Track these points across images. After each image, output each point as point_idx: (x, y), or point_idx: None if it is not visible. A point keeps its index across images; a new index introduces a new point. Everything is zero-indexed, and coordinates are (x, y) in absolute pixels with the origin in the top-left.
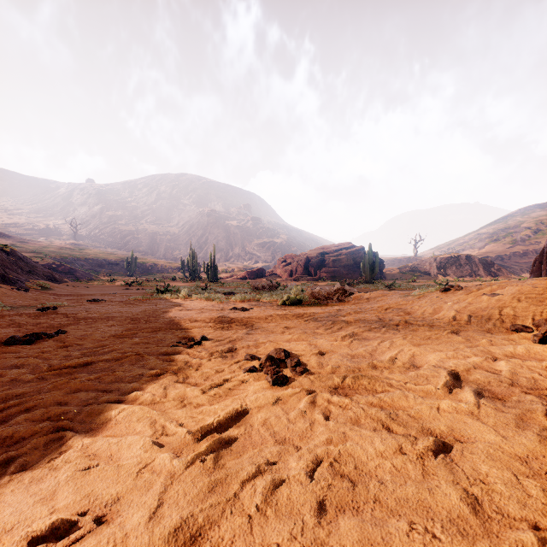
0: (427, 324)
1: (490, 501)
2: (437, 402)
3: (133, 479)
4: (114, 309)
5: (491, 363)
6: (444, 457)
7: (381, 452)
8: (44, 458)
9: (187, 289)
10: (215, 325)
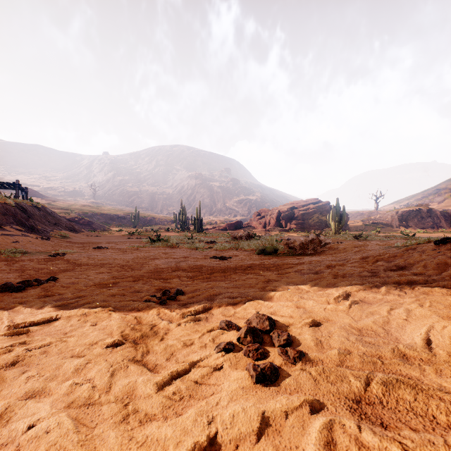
0: (440, 284)
1: None
2: None
3: None
4: (110, 256)
5: None
6: None
7: None
8: None
9: (176, 238)
10: (194, 275)
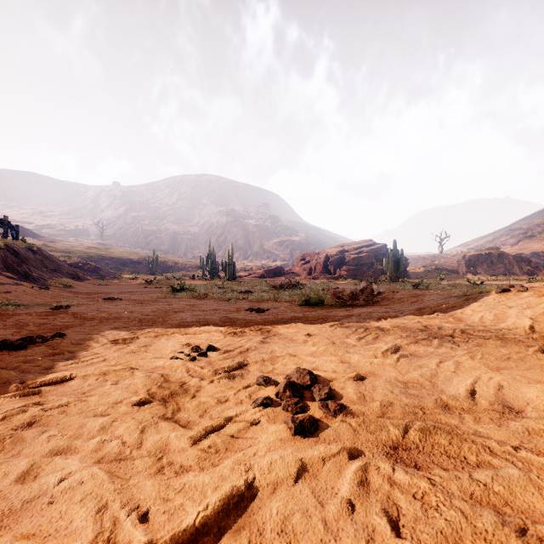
0: (496, 336)
1: None
2: None
3: None
4: (125, 309)
5: None
6: None
7: None
8: None
9: (204, 287)
10: (227, 329)
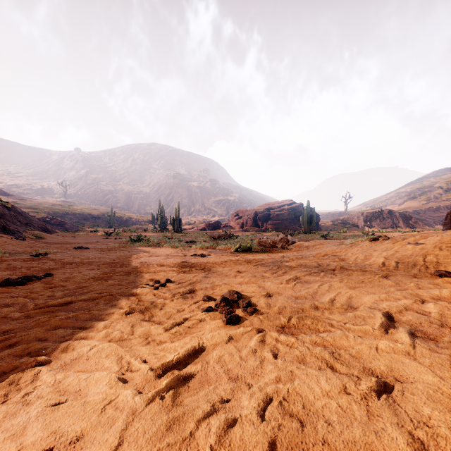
0: (360, 269)
1: (436, 446)
2: (375, 342)
3: (98, 416)
4: (94, 255)
5: (420, 305)
6: (386, 398)
7: (327, 392)
8: (19, 392)
9: (156, 238)
10: (178, 269)
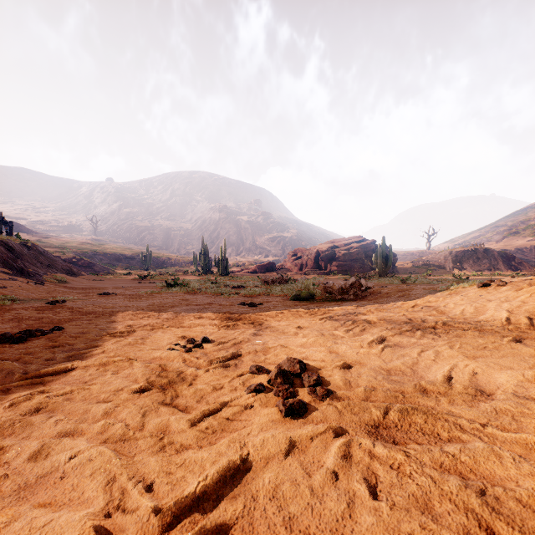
0: (475, 327)
1: None
2: None
3: None
4: (120, 303)
5: None
6: None
7: None
8: None
9: (197, 282)
10: (221, 322)
